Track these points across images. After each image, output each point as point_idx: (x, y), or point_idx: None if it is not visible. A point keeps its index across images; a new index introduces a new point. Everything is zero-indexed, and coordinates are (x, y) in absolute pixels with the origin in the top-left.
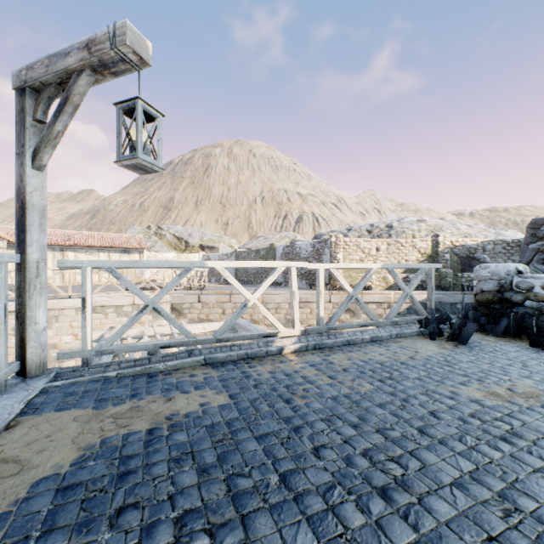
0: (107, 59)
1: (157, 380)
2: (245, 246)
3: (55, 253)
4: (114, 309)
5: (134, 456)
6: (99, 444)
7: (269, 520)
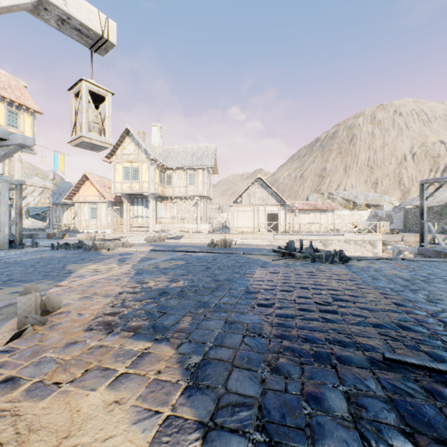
0: None
1: None
2: (411, 204)
3: (289, 214)
4: (353, 242)
5: None
6: None
7: None
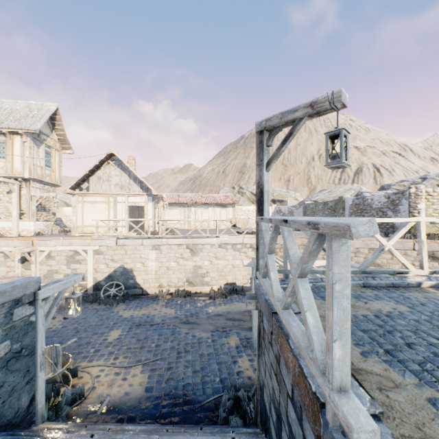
0: (322, 110)
1: None
2: (311, 199)
3: (185, 209)
4: (231, 246)
5: (382, 324)
6: (353, 316)
7: None
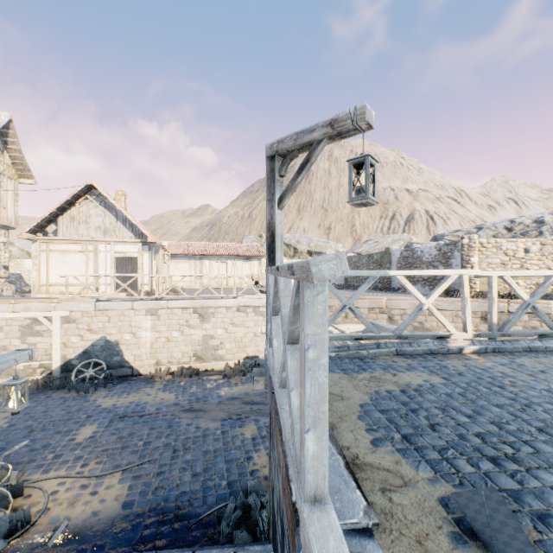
0: (344, 131)
1: (369, 362)
2: (354, 251)
3: (196, 262)
4: (252, 309)
5: (407, 402)
6: (375, 393)
7: (547, 446)
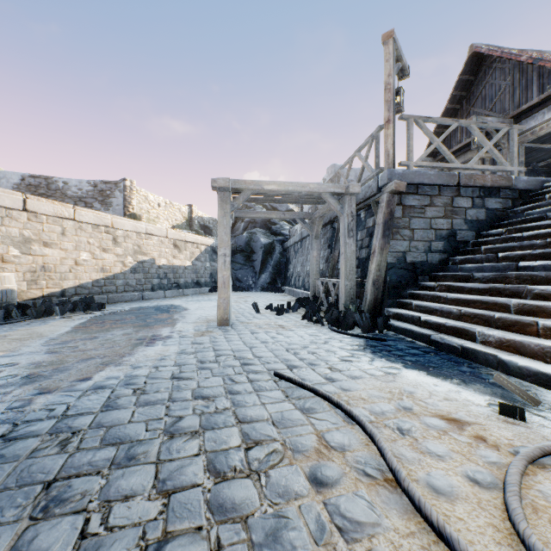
0: (404, 72)
1: None
2: None
3: None
4: None
5: None
6: None
7: None
